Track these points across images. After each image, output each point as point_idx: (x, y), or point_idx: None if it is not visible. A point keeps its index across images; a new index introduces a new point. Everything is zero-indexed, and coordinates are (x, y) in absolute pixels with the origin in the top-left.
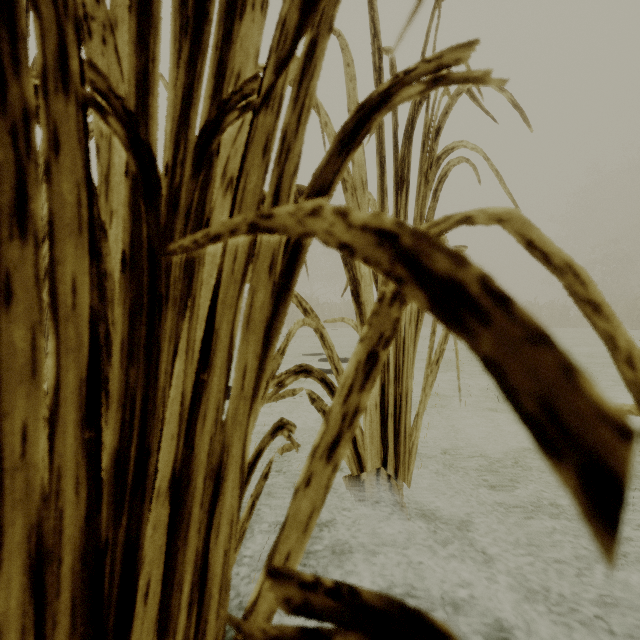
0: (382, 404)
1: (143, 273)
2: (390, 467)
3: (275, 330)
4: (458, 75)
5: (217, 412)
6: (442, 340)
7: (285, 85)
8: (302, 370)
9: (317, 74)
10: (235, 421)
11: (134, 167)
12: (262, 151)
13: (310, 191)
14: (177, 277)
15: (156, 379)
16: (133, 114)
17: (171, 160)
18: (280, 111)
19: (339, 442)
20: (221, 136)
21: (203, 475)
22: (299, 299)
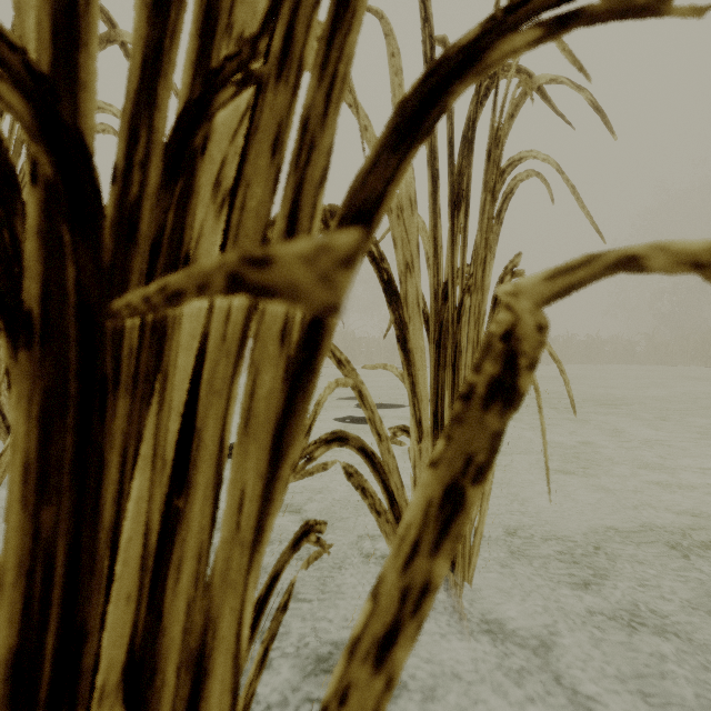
0: None
1: (69, 347)
2: None
3: (289, 436)
4: (606, 6)
5: (198, 563)
6: None
7: (307, 44)
8: (335, 438)
9: (357, 24)
10: (226, 580)
11: (50, 170)
12: (271, 148)
13: (346, 211)
14: (136, 347)
15: (97, 516)
16: (48, 81)
17: (123, 161)
18: (299, 85)
19: (396, 639)
20: (209, 126)
21: (175, 664)
22: (332, 348)
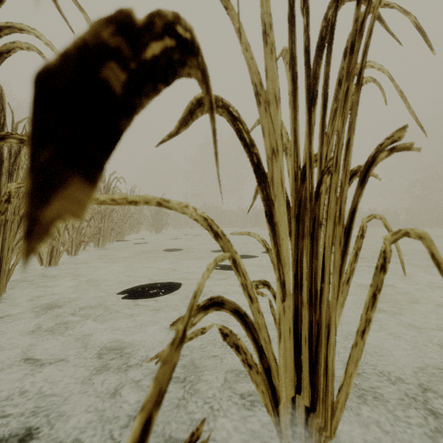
0: (295, 328)
1: None
2: (304, 395)
3: None
4: None
5: None
6: (352, 259)
7: None
8: (213, 304)
9: None
10: None
11: None
12: None
13: None
14: None
15: None
16: None
17: None
18: None
19: None
20: None
21: None
22: (209, 223)
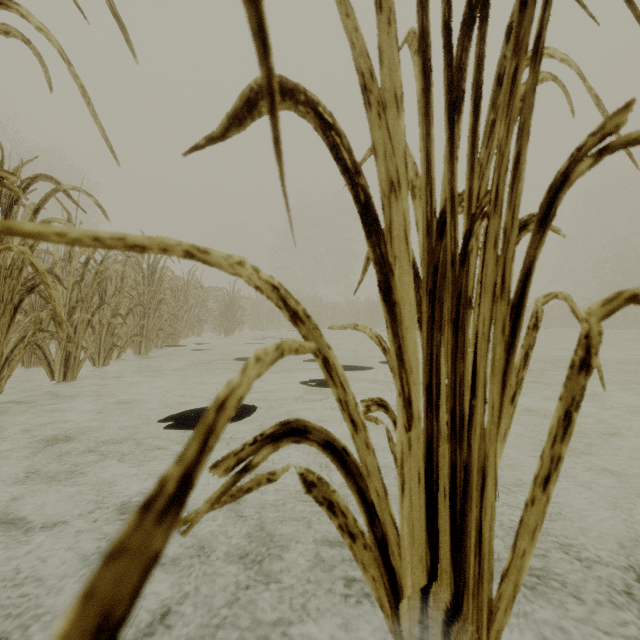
0: (428, 474)
1: None
2: (443, 583)
3: None
4: None
5: None
6: (520, 363)
7: None
8: (288, 432)
9: None
10: None
11: None
12: None
13: None
14: None
15: None
16: None
17: None
18: None
19: None
20: None
21: None
22: (282, 295)
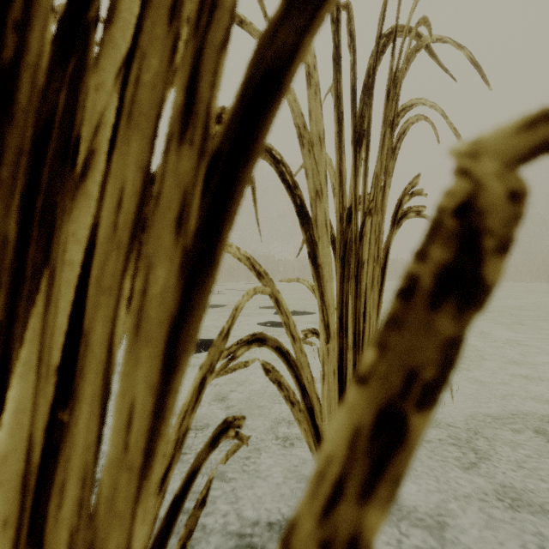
0: (340, 371)
1: None
2: None
3: (184, 342)
4: None
5: (81, 489)
6: None
7: None
8: (255, 339)
9: None
10: (111, 512)
11: None
12: (168, 14)
13: (252, 72)
14: (12, 239)
15: None
16: None
17: None
18: None
19: None
20: None
21: None
22: (252, 262)
